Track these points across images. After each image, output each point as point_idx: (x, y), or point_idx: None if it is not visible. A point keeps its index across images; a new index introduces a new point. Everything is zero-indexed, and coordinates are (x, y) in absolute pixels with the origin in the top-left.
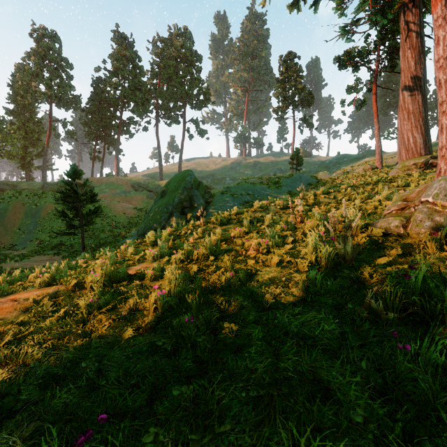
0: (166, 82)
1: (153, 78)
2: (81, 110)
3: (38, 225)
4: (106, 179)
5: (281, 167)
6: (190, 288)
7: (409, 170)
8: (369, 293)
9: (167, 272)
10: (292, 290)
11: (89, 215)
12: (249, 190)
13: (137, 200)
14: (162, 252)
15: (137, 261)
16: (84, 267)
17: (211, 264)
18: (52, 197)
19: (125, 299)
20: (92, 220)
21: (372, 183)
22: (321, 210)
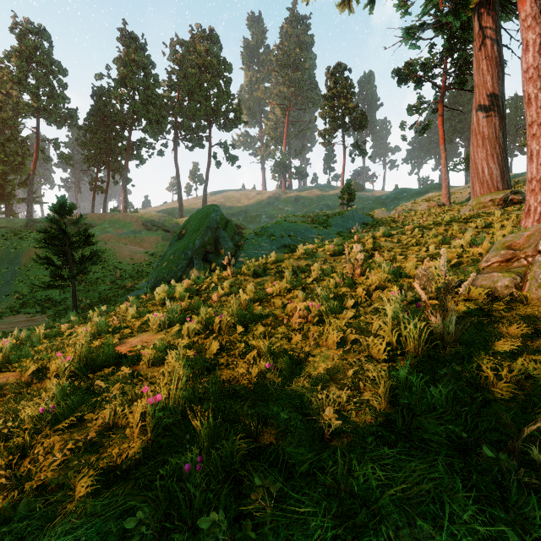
0: (187, 96)
1: (170, 90)
2: (78, 128)
3: (17, 275)
4: (110, 216)
5: (328, 202)
6: (202, 387)
7: (485, 207)
8: (526, 432)
9: (170, 356)
10: (367, 397)
11: (82, 262)
12: (291, 230)
13: (149, 242)
14: (171, 317)
15: (138, 329)
16: (67, 335)
17: (239, 340)
18: (32, 238)
19: (101, 404)
20: (87, 268)
21: (444, 223)
22: (384, 258)
